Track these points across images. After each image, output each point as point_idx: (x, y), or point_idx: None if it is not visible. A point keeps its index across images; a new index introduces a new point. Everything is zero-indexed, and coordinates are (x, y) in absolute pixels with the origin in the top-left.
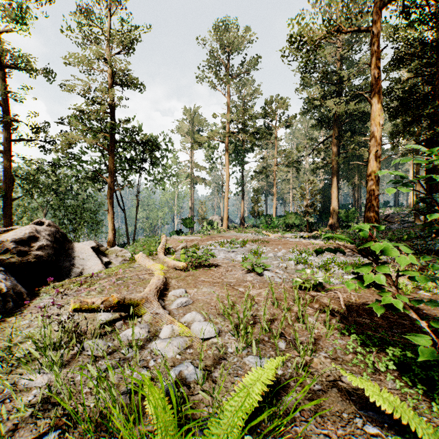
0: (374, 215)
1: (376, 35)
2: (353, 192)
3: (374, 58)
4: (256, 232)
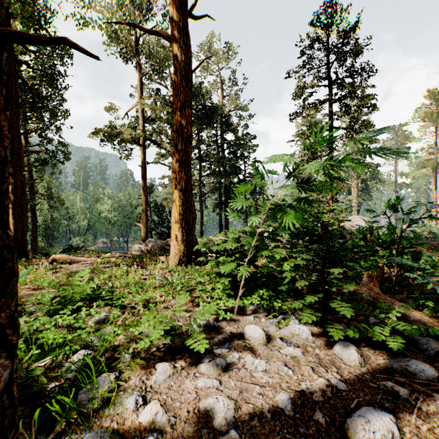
0: None
1: None
2: None
3: None
4: None
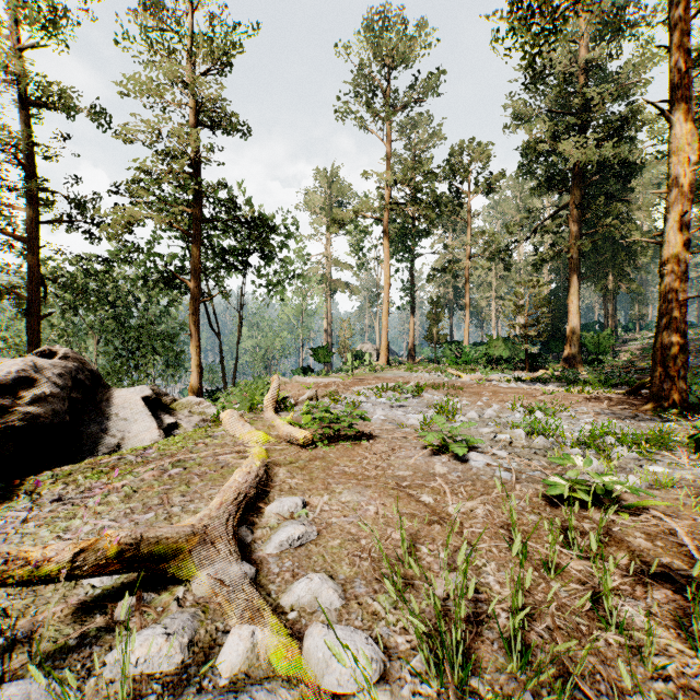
0: (676, 338)
1: None
2: (604, 302)
3: (676, 34)
4: (436, 370)
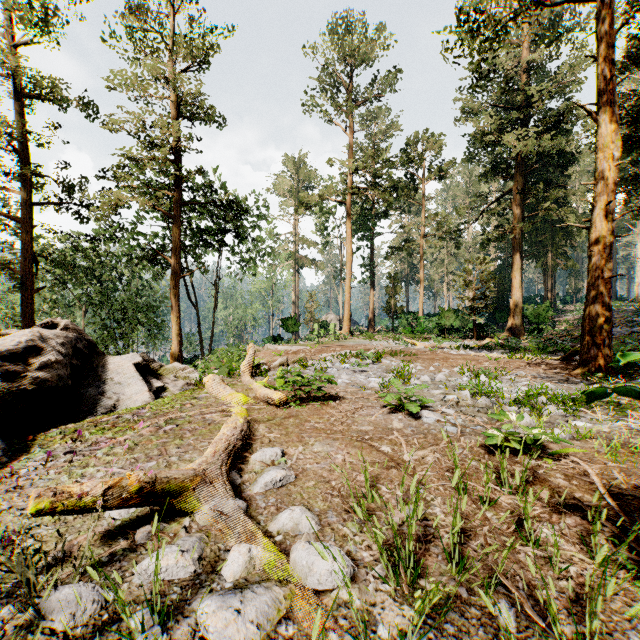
0: (602, 311)
1: (607, 6)
2: (544, 277)
3: (602, 46)
4: (393, 339)
